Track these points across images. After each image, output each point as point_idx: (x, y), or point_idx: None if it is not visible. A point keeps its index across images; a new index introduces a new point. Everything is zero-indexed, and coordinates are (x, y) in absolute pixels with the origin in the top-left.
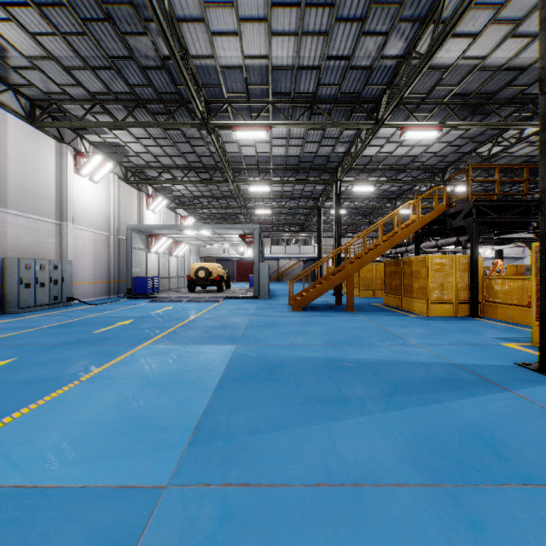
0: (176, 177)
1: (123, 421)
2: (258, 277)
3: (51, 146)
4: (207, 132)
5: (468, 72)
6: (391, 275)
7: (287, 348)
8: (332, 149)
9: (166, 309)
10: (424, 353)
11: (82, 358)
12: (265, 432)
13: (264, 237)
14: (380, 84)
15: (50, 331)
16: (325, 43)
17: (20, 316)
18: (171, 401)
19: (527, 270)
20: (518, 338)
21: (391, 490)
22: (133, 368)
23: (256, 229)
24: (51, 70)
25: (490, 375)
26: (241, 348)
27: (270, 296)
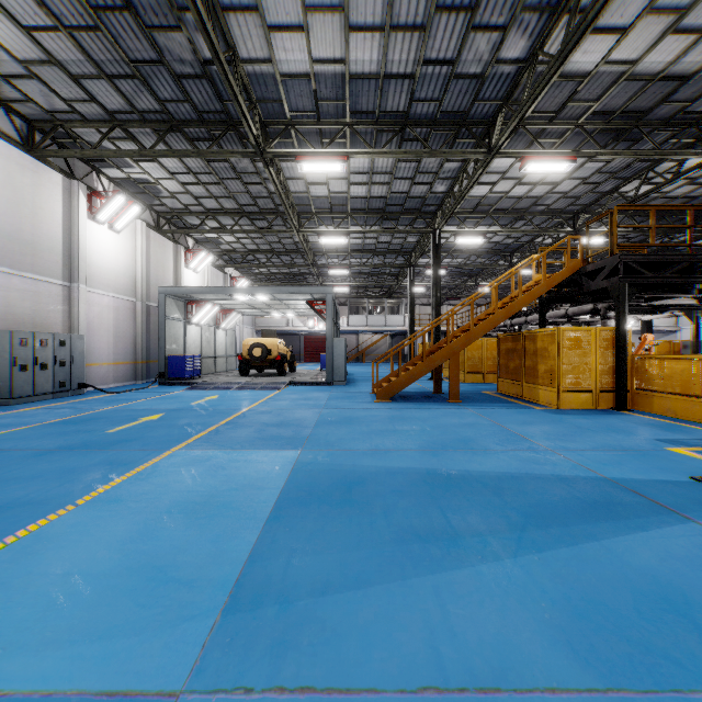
0: (224, 226)
1: (128, 571)
2: (332, 357)
3: (57, 182)
4: (264, 164)
5: (612, 83)
6: (507, 354)
7: (370, 455)
8: (429, 188)
9: (209, 399)
10: (561, 462)
11: (84, 470)
12: (340, 592)
13: (340, 305)
14: (493, 98)
15: (49, 430)
16: (421, 41)
17: (12, 408)
18: (203, 538)
19: (684, 347)
20: (686, 440)
21: (541, 699)
22: (154, 486)
23: (329, 293)
24: (54, 79)
25: (660, 496)
26: (308, 455)
27: (348, 381)
